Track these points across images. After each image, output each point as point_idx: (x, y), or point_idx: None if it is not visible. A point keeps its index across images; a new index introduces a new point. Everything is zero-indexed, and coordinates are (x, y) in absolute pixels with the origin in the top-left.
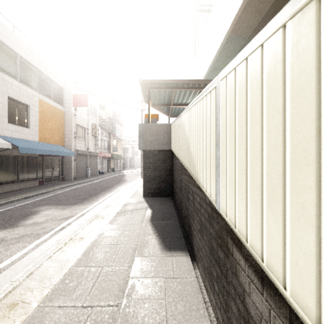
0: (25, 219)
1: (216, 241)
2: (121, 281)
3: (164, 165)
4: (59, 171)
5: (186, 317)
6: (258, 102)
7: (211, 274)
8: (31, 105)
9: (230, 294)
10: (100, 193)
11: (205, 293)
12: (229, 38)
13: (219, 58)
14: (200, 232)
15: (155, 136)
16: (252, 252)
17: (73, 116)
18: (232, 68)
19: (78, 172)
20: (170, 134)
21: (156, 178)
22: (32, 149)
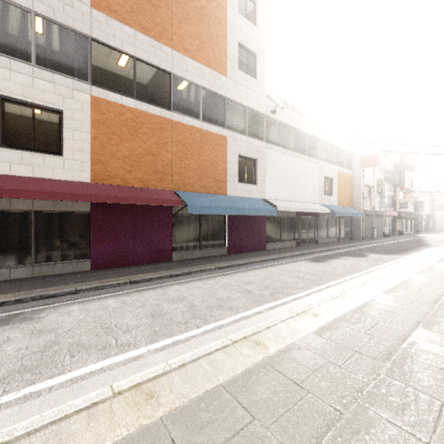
0: (364, 256)
1: None
2: None
3: None
4: (349, 231)
5: None
6: None
7: None
8: (333, 177)
9: None
10: (405, 251)
11: None
12: None
13: None
14: None
15: None
16: None
17: (361, 178)
18: None
19: (364, 232)
20: None
21: None
22: (340, 213)
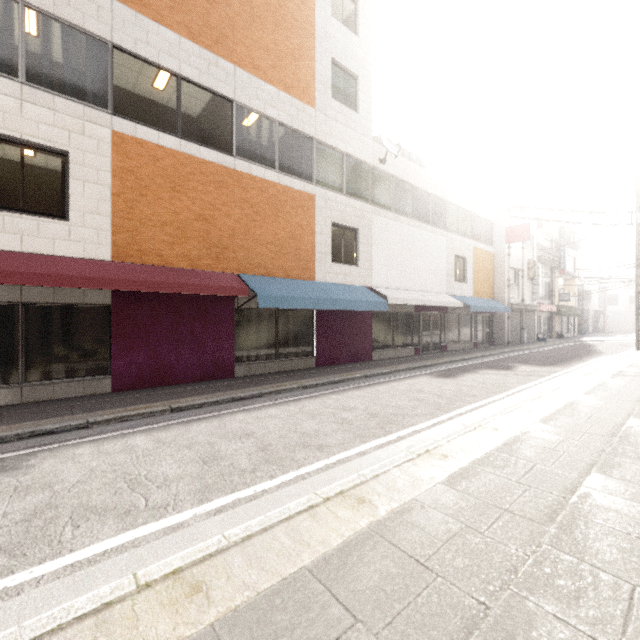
0: (511, 368)
1: None
2: (639, 394)
3: None
4: (489, 333)
5: None
6: None
7: None
8: (467, 256)
9: None
10: (568, 361)
11: None
12: None
13: None
14: None
15: None
16: None
17: (506, 257)
18: None
19: (510, 335)
20: None
21: None
22: (476, 307)
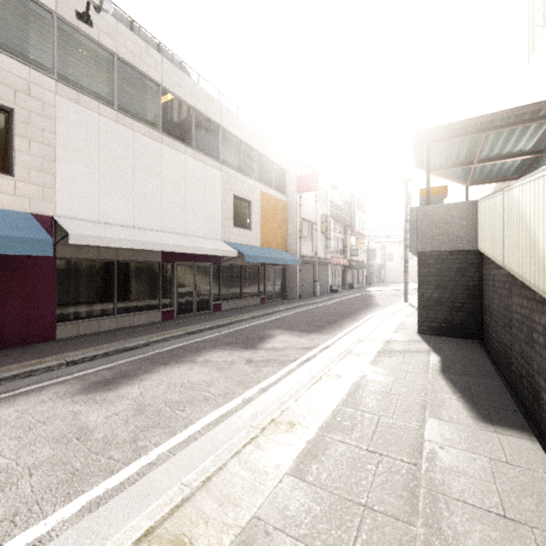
0: (262, 342)
1: None
2: (413, 440)
3: (461, 279)
4: (281, 286)
5: (542, 520)
6: None
7: None
8: (253, 200)
9: None
10: (342, 320)
11: None
12: None
13: None
14: None
15: (442, 227)
16: None
17: (298, 207)
18: None
19: (303, 288)
20: (475, 220)
21: (444, 302)
22: (256, 257)
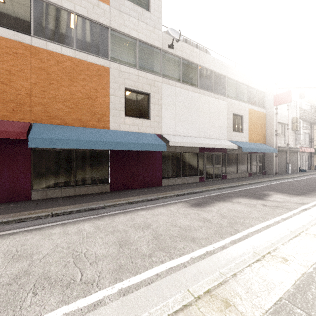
0: (265, 197)
1: None
2: None
3: None
4: (262, 166)
5: None
6: None
7: None
8: (244, 115)
9: None
10: None
11: None
12: None
13: None
14: None
15: None
16: None
17: (274, 115)
18: None
19: (278, 168)
20: None
21: None
22: (248, 148)
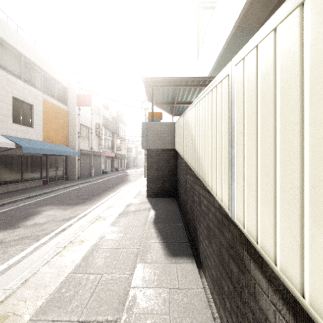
0: (26, 220)
1: (227, 252)
2: (122, 291)
3: (167, 164)
4: (63, 171)
5: None
6: (296, 81)
7: (221, 288)
8: (35, 104)
9: (246, 318)
10: (103, 192)
11: (213, 307)
12: (235, 33)
13: (224, 54)
14: (207, 238)
15: (159, 135)
16: (285, 280)
17: (77, 116)
18: (252, 46)
19: (81, 171)
20: (174, 133)
21: (160, 178)
22: (35, 149)
